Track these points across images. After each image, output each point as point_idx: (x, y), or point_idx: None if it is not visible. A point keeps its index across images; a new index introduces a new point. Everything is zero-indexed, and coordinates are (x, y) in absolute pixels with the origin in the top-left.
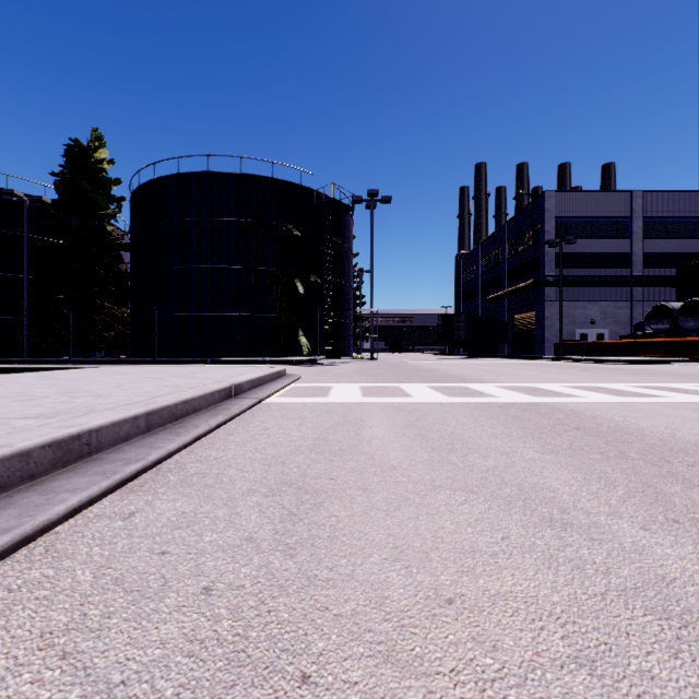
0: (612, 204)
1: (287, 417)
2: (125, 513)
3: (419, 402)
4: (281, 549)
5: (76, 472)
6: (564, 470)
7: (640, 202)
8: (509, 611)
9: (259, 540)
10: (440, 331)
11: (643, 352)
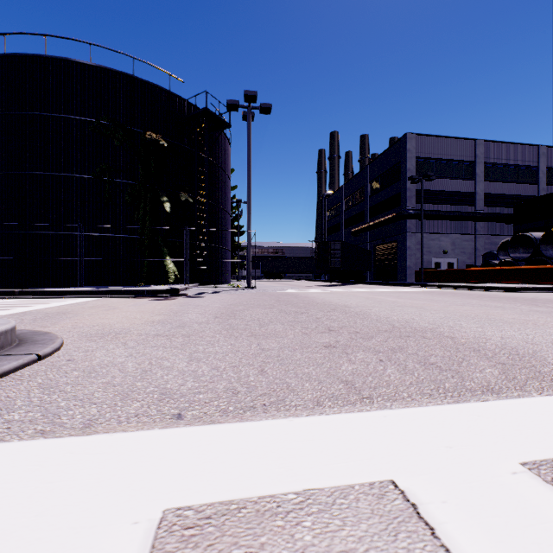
0: (460, 149)
1: None
2: None
3: None
4: None
5: None
6: None
7: (482, 149)
8: None
9: None
10: (317, 258)
11: (510, 279)
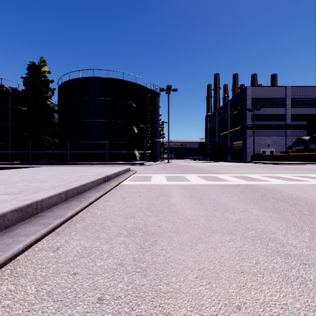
0: (277, 92)
1: (133, 192)
2: (54, 248)
3: (194, 184)
4: (138, 271)
5: (30, 223)
6: (274, 221)
7: (290, 91)
8: (274, 315)
9: (126, 264)
10: (199, 149)
11: (292, 159)
